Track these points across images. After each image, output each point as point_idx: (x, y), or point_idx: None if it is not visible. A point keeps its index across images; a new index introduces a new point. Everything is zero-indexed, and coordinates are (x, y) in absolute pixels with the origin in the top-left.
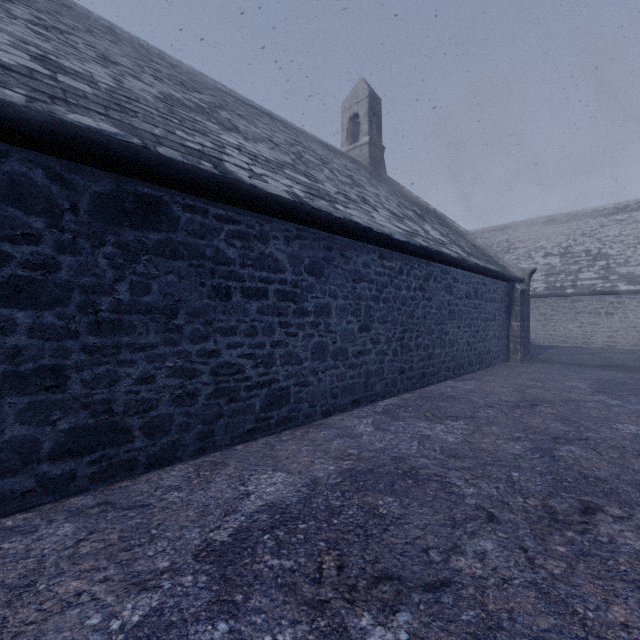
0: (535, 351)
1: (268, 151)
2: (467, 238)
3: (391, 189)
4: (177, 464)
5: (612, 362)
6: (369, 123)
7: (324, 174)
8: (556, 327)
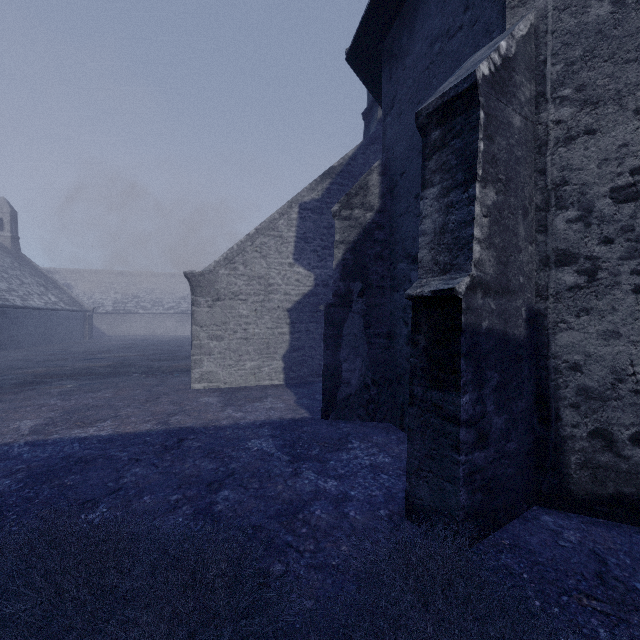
0: (101, 337)
1: (3, 285)
2: (68, 293)
3: (30, 270)
4: (8, 350)
5: (121, 338)
6: (11, 226)
7: (15, 285)
8: (117, 327)
